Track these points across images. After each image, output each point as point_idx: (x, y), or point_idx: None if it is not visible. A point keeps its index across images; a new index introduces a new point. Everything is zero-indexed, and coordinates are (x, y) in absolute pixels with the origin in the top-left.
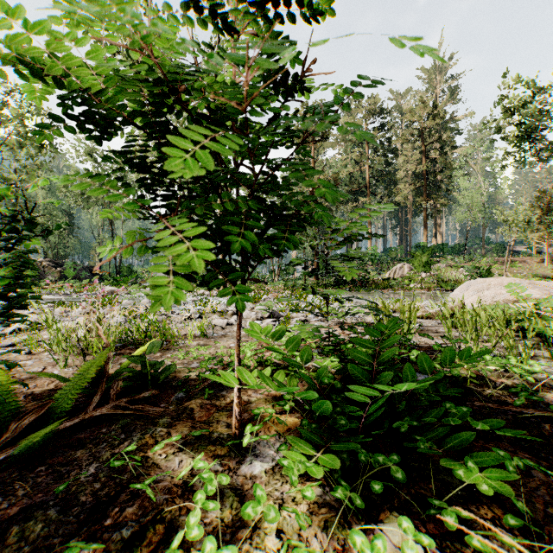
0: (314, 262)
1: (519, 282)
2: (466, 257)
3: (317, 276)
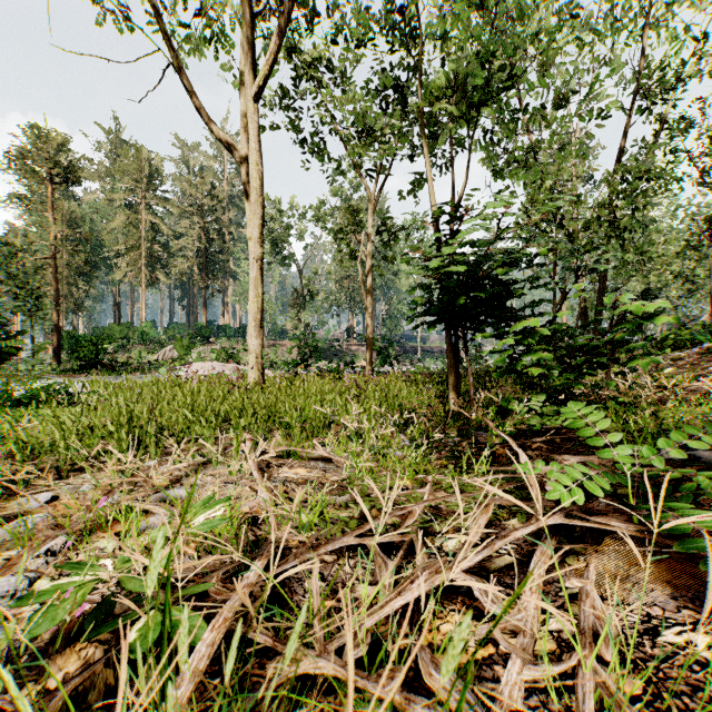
0: (54, 340)
1: (215, 365)
2: (241, 340)
3: (58, 359)
